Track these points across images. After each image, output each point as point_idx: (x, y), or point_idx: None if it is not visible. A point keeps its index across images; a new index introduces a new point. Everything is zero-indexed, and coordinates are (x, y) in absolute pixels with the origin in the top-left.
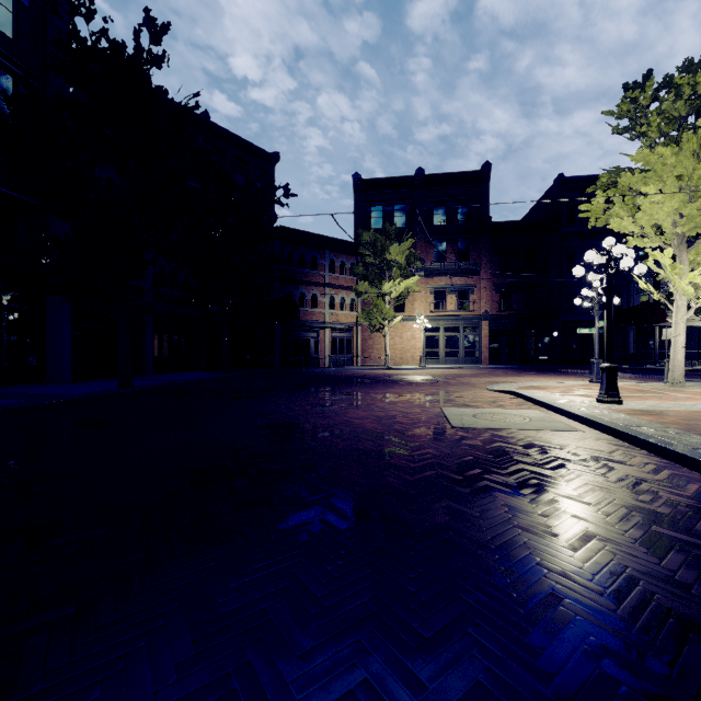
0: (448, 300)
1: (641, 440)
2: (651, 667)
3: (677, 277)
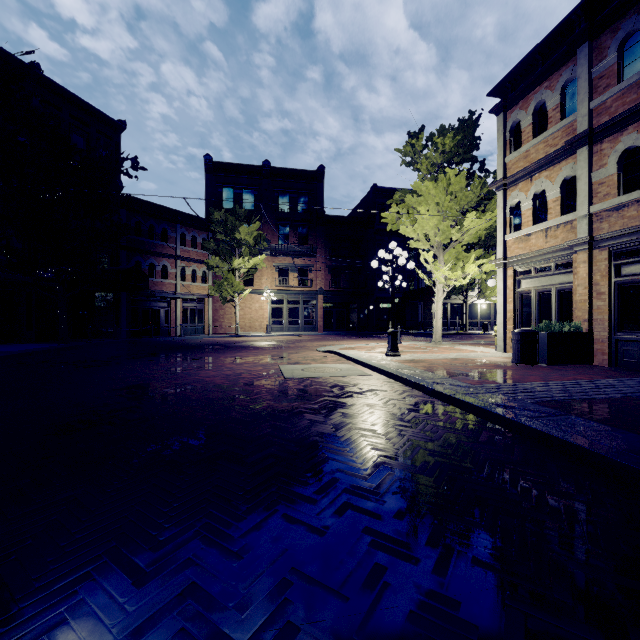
0: (291, 277)
1: (400, 377)
2: (357, 472)
3: (438, 270)
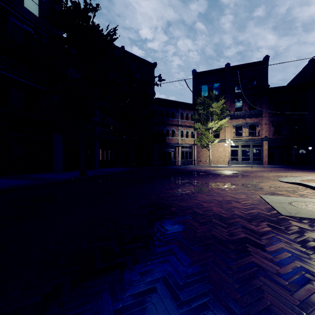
0: (243, 131)
1: None
2: None
3: None
